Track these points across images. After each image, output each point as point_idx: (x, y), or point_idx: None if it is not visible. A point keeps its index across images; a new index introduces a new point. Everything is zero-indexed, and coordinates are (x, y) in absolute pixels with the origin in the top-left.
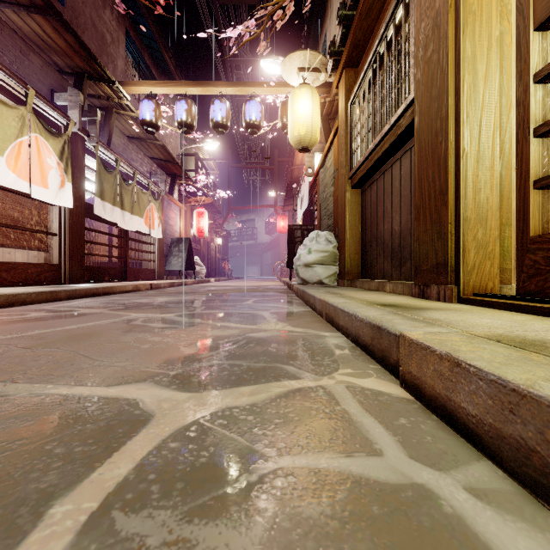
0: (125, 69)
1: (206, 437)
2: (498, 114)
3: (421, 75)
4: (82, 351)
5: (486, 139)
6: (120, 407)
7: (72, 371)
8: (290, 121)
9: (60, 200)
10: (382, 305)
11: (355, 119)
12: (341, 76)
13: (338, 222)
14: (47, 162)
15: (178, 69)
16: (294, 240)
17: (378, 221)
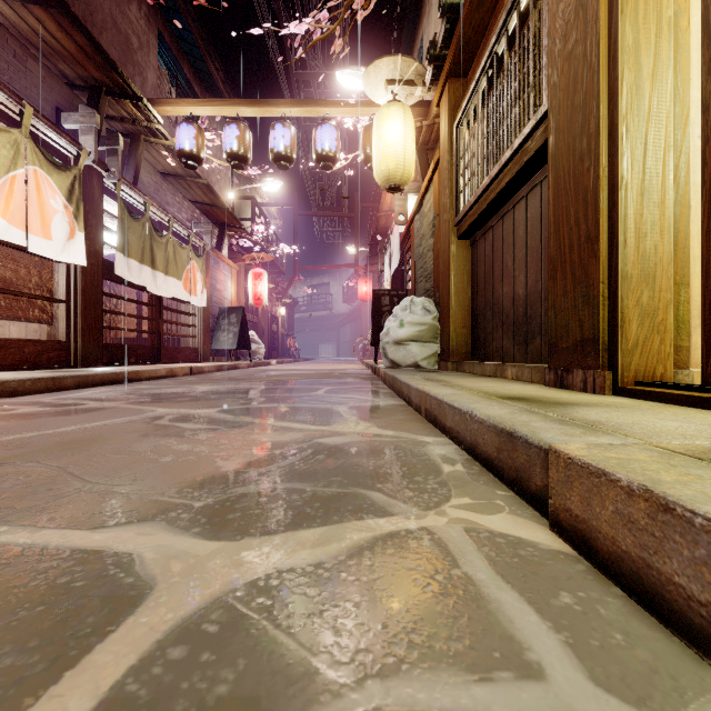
0: (158, 84)
1: (234, 635)
2: (670, 128)
3: (558, 77)
4: (73, 466)
5: (654, 163)
6: (102, 570)
7: (46, 501)
8: (376, 151)
9: (68, 256)
10: (508, 398)
11: (463, 145)
12: (444, 90)
13: (439, 285)
14: (50, 205)
15: (228, 84)
16: (380, 309)
17: (495, 282)
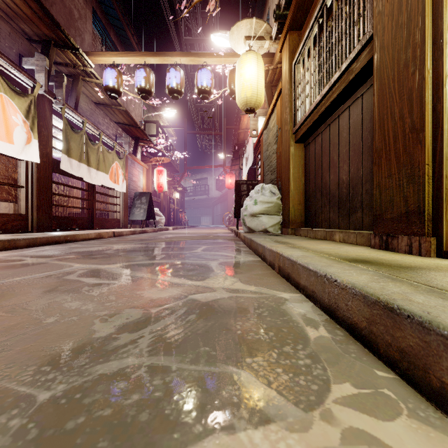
0: (93, 44)
1: None
2: None
3: (383, 5)
4: None
5: None
6: None
7: None
8: (238, 85)
9: (26, 155)
10: (353, 261)
11: (299, 77)
12: (285, 40)
13: (281, 176)
14: (13, 120)
15: (140, 46)
16: (240, 193)
17: (323, 172)
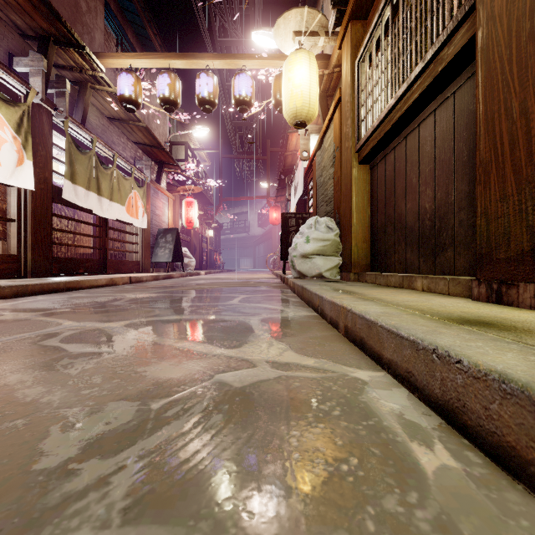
0: (106, 45)
1: None
2: None
3: None
4: None
5: None
6: None
7: None
8: (285, 92)
9: (17, 180)
10: (466, 322)
11: (364, 79)
12: (346, 32)
13: (339, 207)
14: None
15: (164, 48)
16: (288, 229)
17: (396, 199)
